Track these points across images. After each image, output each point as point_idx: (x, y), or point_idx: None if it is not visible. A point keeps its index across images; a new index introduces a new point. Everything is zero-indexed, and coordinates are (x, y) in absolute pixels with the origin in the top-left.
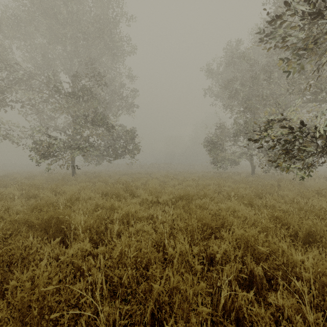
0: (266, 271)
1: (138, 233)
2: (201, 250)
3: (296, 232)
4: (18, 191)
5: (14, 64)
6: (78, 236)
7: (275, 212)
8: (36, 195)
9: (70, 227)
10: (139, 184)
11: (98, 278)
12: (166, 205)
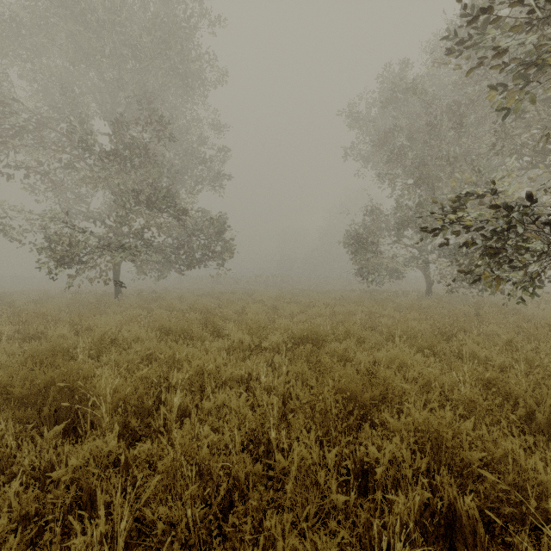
0: (482, 505)
1: (219, 411)
2: (343, 454)
3: (530, 413)
4: (11, 326)
5: (13, 102)
6: (99, 421)
7: (486, 372)
8: (40, 334)
9: (88, 401)
10: (229, 313)
11: (120, 530)
12: (277, 353)
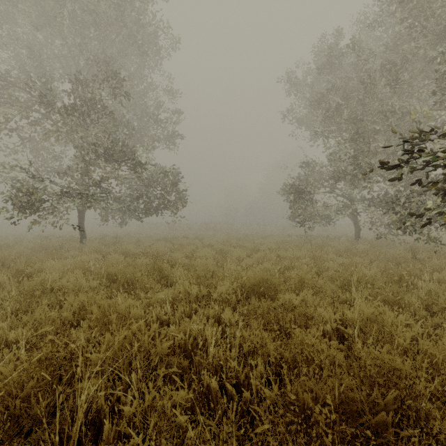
0: None
1: (147, 416)
2: None
3: None
4: None
5: None
6: None
7: None
8: None
9: None
10: (180, 257)
11: None
12: (227, 306)
